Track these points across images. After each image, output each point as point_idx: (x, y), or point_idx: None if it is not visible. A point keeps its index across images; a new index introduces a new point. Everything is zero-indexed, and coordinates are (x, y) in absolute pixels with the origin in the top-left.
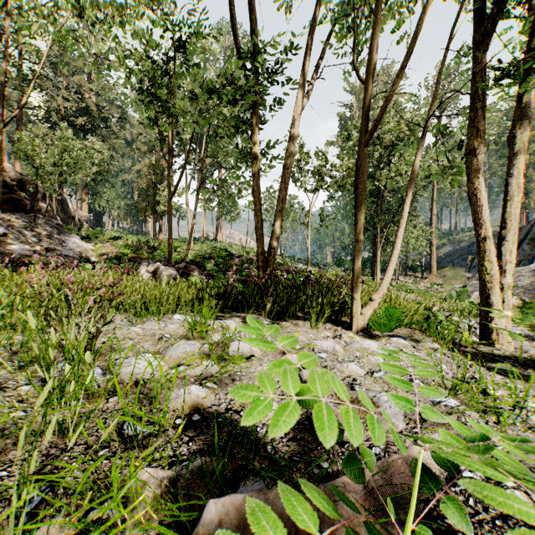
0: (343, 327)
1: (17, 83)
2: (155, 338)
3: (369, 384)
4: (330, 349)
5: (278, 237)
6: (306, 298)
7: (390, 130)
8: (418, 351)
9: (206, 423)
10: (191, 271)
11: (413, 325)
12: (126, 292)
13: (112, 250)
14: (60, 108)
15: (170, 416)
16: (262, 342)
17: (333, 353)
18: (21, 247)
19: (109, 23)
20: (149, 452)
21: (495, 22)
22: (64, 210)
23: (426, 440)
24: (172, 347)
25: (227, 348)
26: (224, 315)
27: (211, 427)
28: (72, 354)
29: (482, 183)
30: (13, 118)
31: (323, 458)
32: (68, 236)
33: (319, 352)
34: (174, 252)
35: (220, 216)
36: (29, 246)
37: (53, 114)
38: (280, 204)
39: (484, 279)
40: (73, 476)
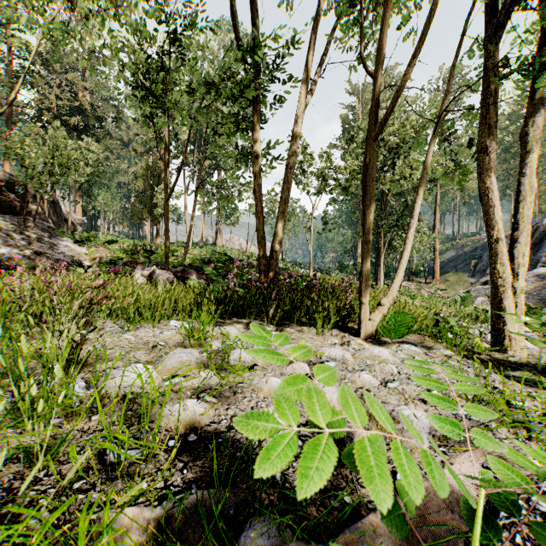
0: (351, 333)
1: (7, 79)
2: (148, 347)
3: (383, 395)
4: (339, 356)
5: (281, 240)
6: (310, 302)
7: (394, 133)
8: (431, 359)
9: (203, 444)
10: (188, 274)
11: (422, 331)
12: (118, 297)
13: (107, 254)
14: (53, 106)
15: (163, 437)
16: (273, 351)
17: (342, 361)
18: (9, 250)
19: (104, 17)
20: (134, 484)
21: (509, 14)
22: (57, 212)
23: (502, 485)
24: (167, 356)
25: (228, 356)
26: (224, 321)
27: (210, 451)
28: (52, 364)
29: (494, 182)
30: (1, 114)
31: (340, 486)
32: (60, 239)
33: (327, 360)
34: (171, 257)
35: (219, 219)
36: (18, 249)
37: (45, 112)
38: (282, 205)
39: (496, 283)
40: (38, 518)
